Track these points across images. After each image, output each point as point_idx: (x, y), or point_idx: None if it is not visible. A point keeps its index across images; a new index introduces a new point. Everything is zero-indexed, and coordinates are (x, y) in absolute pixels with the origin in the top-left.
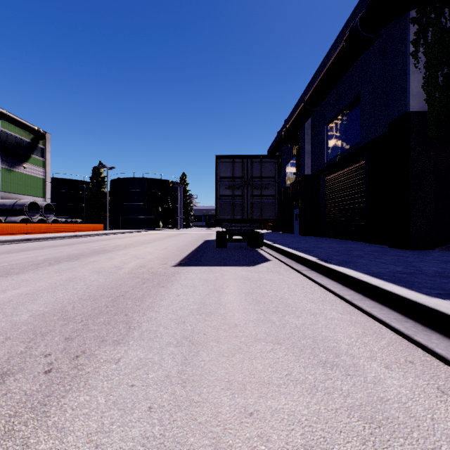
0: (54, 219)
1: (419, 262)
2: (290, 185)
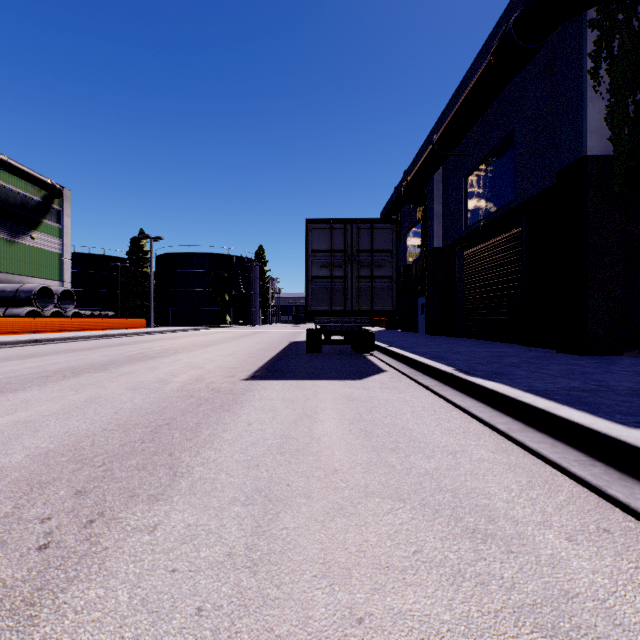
0: (75, 311)
1: (603, 374)
2: (413, 263)
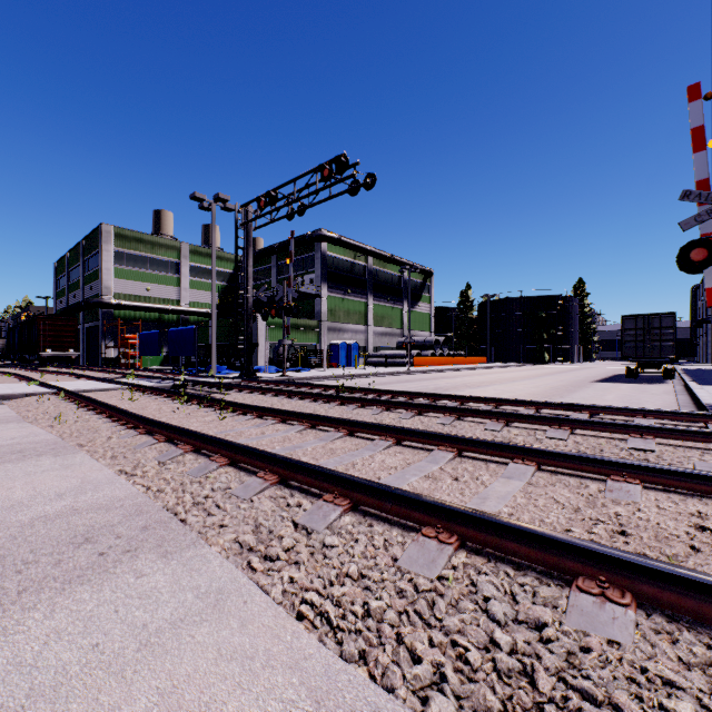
0: (447, 352)
1: None
2: None
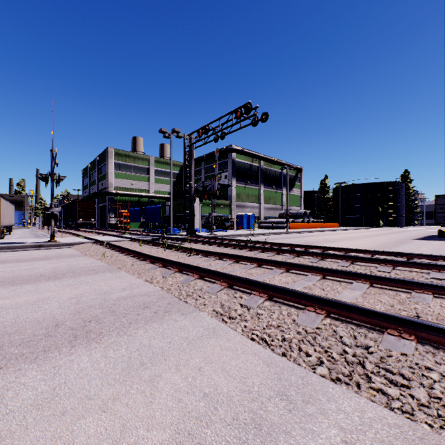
0: (311, 220)
1: None
2: None
